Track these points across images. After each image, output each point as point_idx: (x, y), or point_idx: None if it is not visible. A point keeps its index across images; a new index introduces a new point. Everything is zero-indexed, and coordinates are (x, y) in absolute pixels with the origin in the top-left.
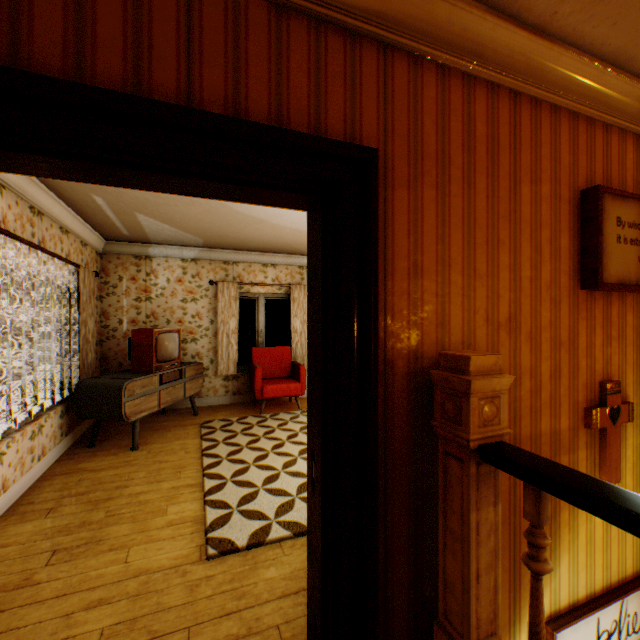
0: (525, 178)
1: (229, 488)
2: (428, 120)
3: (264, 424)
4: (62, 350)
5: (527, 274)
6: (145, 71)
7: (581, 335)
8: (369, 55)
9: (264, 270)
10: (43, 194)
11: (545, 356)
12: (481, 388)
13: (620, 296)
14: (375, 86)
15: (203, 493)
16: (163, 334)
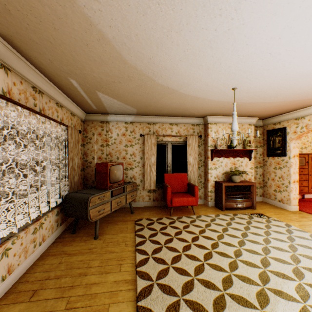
0: None
1: (155, 292)
2: None
3: (173, 225)
4: (62, 174)
5: None
6: None
7: None
8: None
9: (171, 127)
10: (40, 79)
11: None
12: None
13: None
14: None
15: (135, 293)
16: (113, 166)
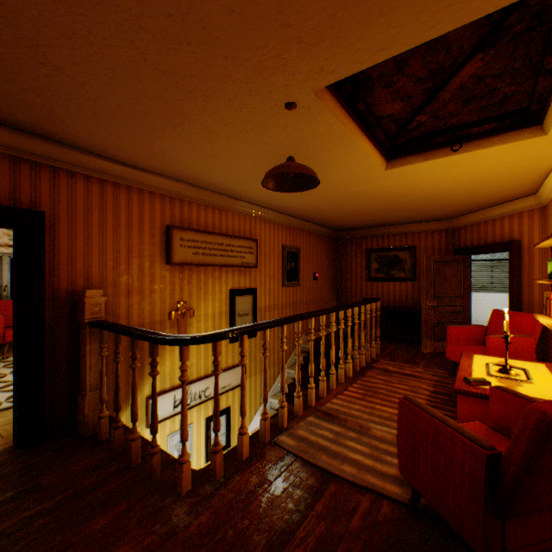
0: (136, 220)
1: None
2: (80, 197)
3: (6, 360)
4: None
5: (137, 259)
6: None
7: (168, 283)
8: (46, 170)
9: (10, 233)
10: None
11: (148, 291)
12: (92, 301)
13: (190, 267)
14: (50, 183)
15: None
16: None
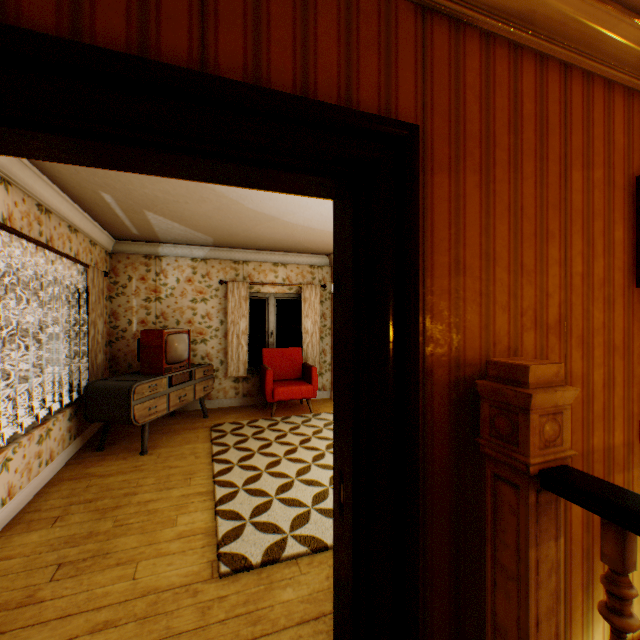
0: (576, 162)
1: (241, 497)
2: (471, 95)
3: (275, 428)
4: (71, 351)
5: (578, 270)
6: (152, 33)
7: (636, 339)
8: (406, 20)
9: (274, 269)
10: (51, 191)
11: (598, 363)
12: (542, 403)
13: None
14: (412, 55)
15: (214, 502)
16: (173, 335)
